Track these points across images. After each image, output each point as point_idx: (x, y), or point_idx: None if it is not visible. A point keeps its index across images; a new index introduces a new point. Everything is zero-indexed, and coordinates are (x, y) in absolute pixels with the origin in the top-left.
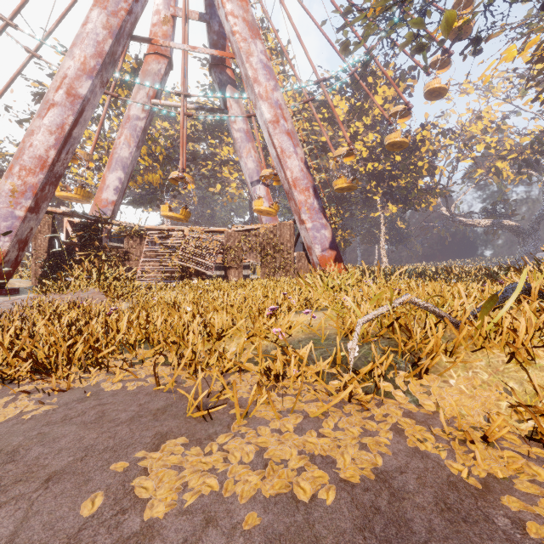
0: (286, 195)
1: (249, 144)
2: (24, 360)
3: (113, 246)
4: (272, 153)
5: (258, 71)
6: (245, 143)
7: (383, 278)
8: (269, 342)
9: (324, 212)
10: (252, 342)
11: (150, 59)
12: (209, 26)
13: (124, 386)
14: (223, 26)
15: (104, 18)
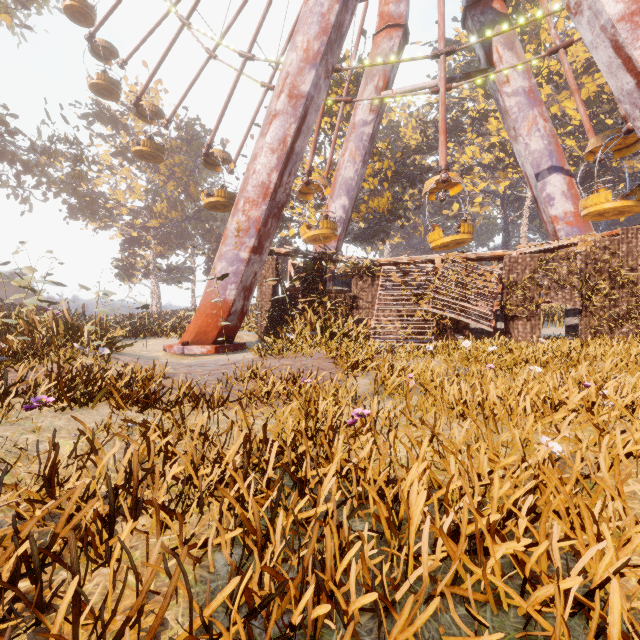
0: None
1: (533, 111)
2: None
3: (338, 290)
4: (618, 87)
5: None
6: (525, 110)
7: None
8: None
9: None
10: None
11: (380, 38)
12: None
13: None
14: None
15: None
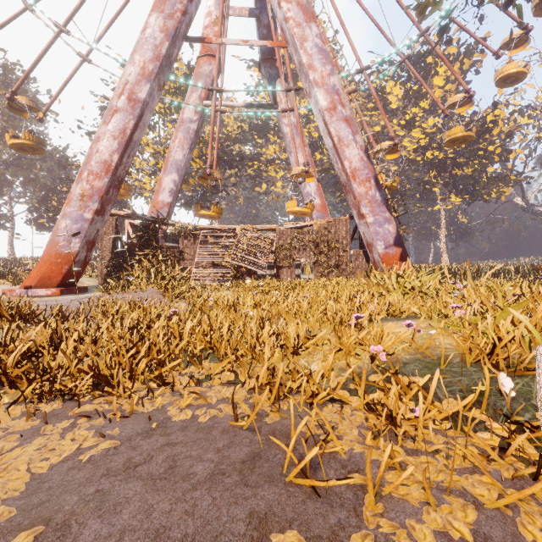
0: (343, 187)
1: (299, 139)
2: (85, 373)
3: (169, 246)
4: (327, 143)
5: (313, 57)
6: (295, 137)
7: (471, 279)
8: (360, 362)
9: (387, 205)
10: (348, 364)
11: (202, 61)
12: (259, 21)
13: (194, 414)
14: (276, 15)
15: (161, 21)
